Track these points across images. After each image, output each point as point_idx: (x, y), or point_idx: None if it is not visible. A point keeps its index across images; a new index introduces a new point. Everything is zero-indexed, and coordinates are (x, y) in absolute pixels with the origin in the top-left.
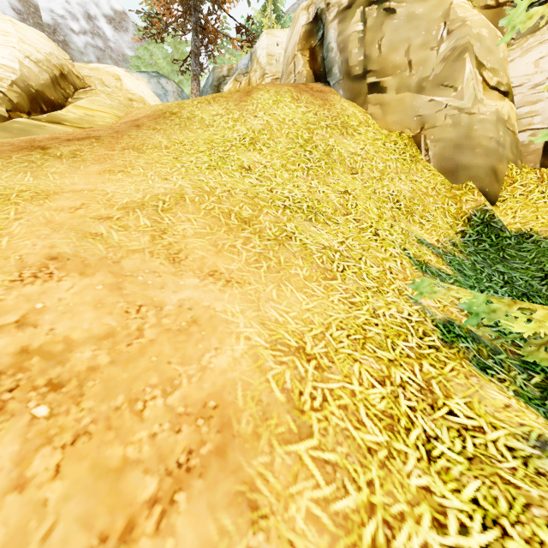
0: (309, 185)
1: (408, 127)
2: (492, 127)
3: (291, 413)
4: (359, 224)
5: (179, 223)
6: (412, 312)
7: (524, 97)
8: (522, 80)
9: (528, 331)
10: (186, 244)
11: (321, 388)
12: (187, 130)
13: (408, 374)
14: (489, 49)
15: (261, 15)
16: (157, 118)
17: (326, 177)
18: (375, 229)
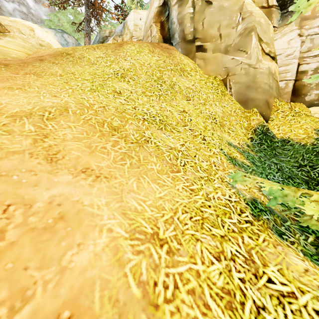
0: (160, 106)
1: (219, 74)
2: (266, 76)
3: (146, 310)
4: (193, 132)
5: (60, 129)
6: (231, 195)
7: (282, 61)
8: (281, 52)
9: (315, 212)
10: (64, 146)
11: (172, 274)
12: (77, 65)
13: (235, 247)
14: (265, 31)
15: (131, 3)
16: (56, 56)
17: (171, 101)
18: (203, 135)
